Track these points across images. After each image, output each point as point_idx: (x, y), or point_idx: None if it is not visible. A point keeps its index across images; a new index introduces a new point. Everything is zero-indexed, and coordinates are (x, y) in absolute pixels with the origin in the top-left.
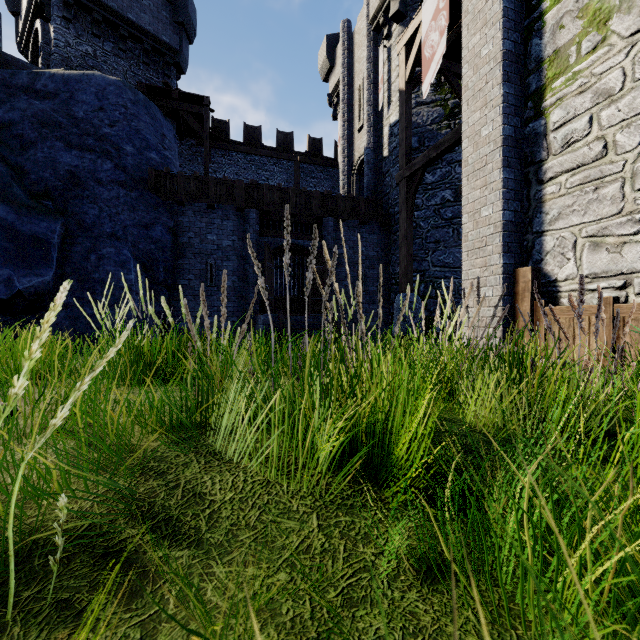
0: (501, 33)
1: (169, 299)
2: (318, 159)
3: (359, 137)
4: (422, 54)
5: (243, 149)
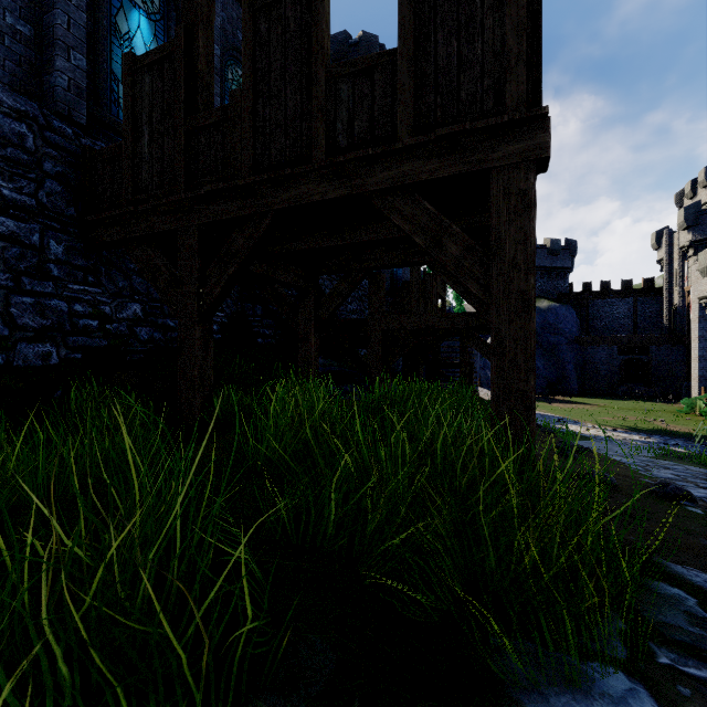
0: (697, 331)
1: (581, 379)
2: (650, 293)
3: (676, 293)
4: (690, 304)
5: (601, 298)
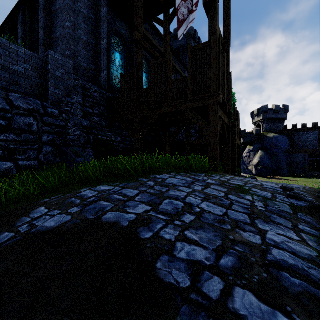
0: None
1: (290, 169)
2: None
3: None
4: None
5: (301, 131)
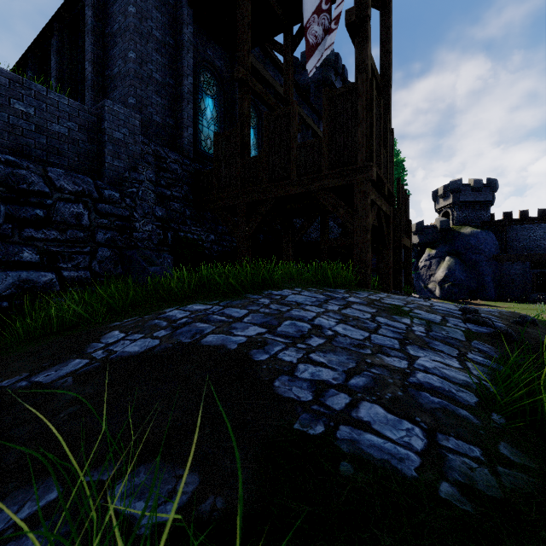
0: None
1: (499, 288)
2: None
3: None
4: None
5: (519, 224)
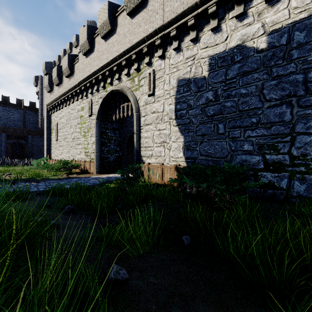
0: (46, 124)
1: None
2: (33, 110)
3: None
4: None
5: (1, 105)
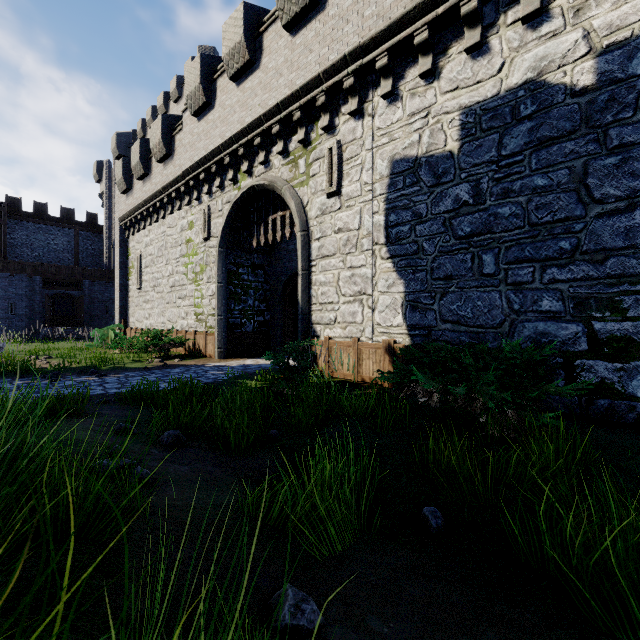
0: (119, 257)
1: None
2: (93, 229)
3: None
4: None
5: (33, 220)
